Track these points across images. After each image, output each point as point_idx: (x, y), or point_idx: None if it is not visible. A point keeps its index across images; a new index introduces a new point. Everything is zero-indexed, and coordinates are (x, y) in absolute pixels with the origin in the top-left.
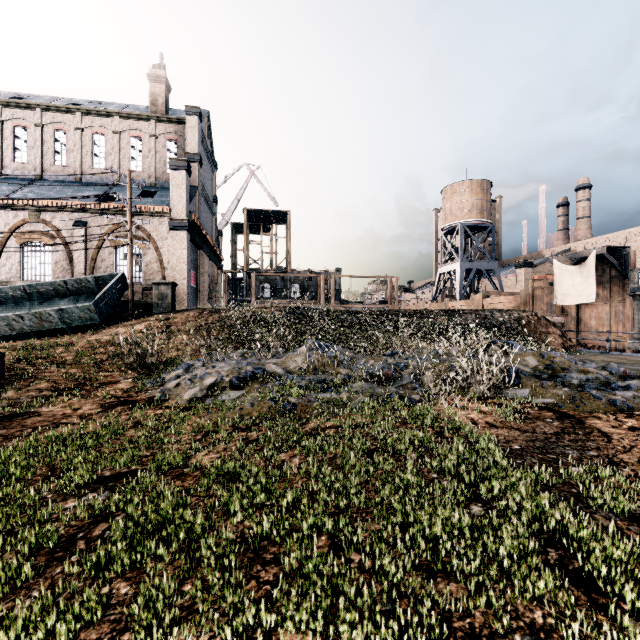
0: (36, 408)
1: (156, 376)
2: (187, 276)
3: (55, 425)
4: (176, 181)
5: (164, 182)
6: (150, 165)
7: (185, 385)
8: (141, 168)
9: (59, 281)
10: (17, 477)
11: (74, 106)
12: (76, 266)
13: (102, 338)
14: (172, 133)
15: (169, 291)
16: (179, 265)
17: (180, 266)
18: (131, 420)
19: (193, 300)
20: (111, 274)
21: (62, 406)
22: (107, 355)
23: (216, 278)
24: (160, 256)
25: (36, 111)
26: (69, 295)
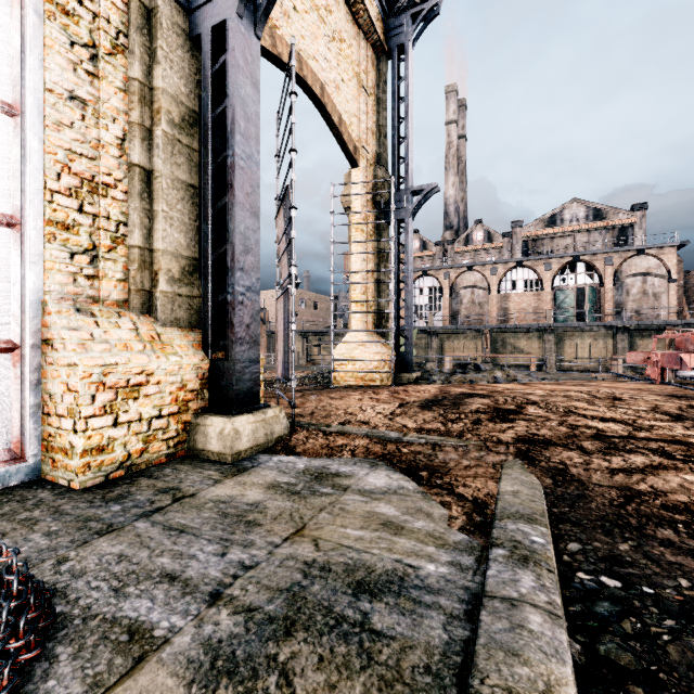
0: None
1: None
2: None
3: None
4: None
5: None
6: None
7: None
8: None
9: None
10: None
11: None
12: None
13: None
14: None
15: None
16: None
17: None
18: None
19: None
20: None
21: None
22: None
23: None
24: None
25: None
26: None
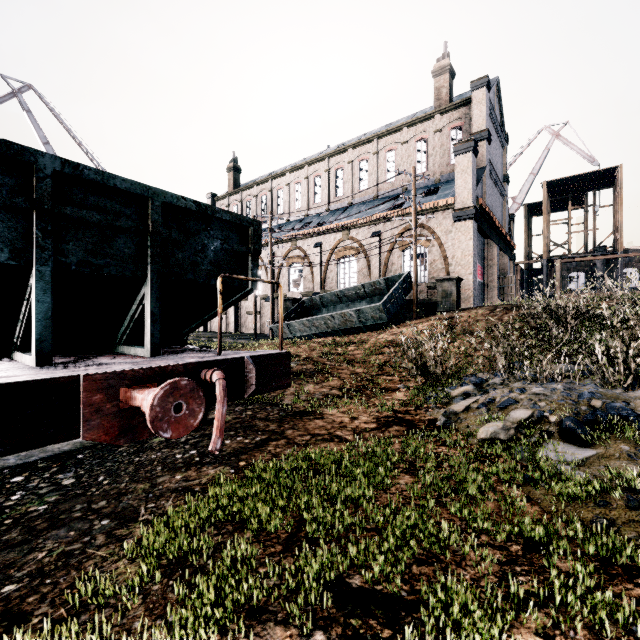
0: (323, 408)
1: (438, 389)
2: (473, 270)
3: (329, 437)
4: (460, 167)
5: (448, 175)
6: (434, 162)
7: (477, 412)
8: (425, 169)
9: (359, 285)
10: (267, 517)
11: (372, 135)
12: (373, 272)
13: (388, 337)
14: (456, 120)
15: (453, 287)
16: (464, 259)
17: (465, 260)
18: (404, 455)
19: (479, 297)
20: (398, 275)
21: (342, 411)
22: (390, 356)
23: (507, 270)
24: (443, 252)
25: (348, 152)
26: (366, 297)
